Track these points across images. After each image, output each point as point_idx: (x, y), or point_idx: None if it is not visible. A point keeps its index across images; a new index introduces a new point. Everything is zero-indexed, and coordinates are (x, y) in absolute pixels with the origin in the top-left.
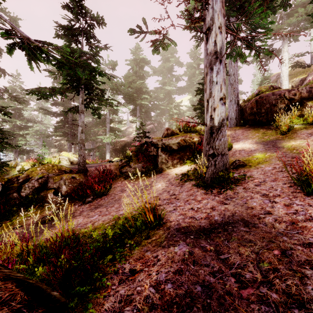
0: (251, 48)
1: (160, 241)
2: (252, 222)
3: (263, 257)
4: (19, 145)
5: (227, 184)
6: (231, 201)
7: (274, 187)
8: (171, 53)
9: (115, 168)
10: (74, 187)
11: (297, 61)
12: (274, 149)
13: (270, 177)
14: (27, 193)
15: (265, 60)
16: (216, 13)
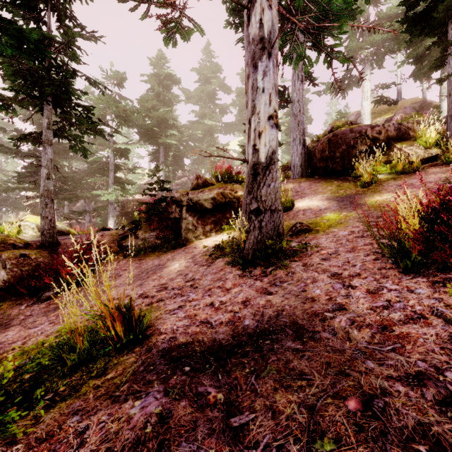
0: (319, 49)
1: (119, 383)
2: (310, 329)
3: (323, 420)
4: None
5: (278, 259)
6: (280, 288)
7: (351, 261)
8: (214, 71)
9: (111, 240)
10: (23, 273)
11: (381, 95)
12: (352, 207)
13: (345, 247)
14: None
15: (341, 91)
16: None
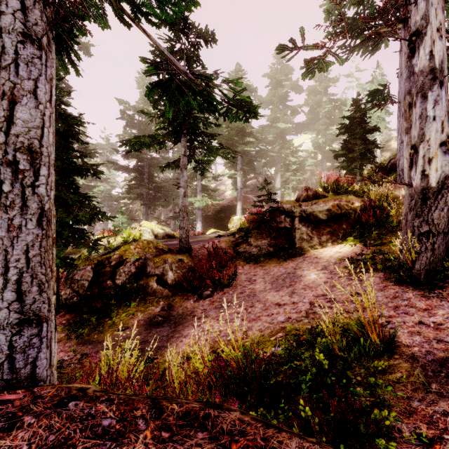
0: None
1: (419, 381)
2: None
3: None
4: (114, 216)
5: None
6: None
7: None
8: (286, 73)
9: (227, 246)
10: (183, 274)
11: None
12: None
13: None
14: (123, 281)
15: None
16: (433, 8)
